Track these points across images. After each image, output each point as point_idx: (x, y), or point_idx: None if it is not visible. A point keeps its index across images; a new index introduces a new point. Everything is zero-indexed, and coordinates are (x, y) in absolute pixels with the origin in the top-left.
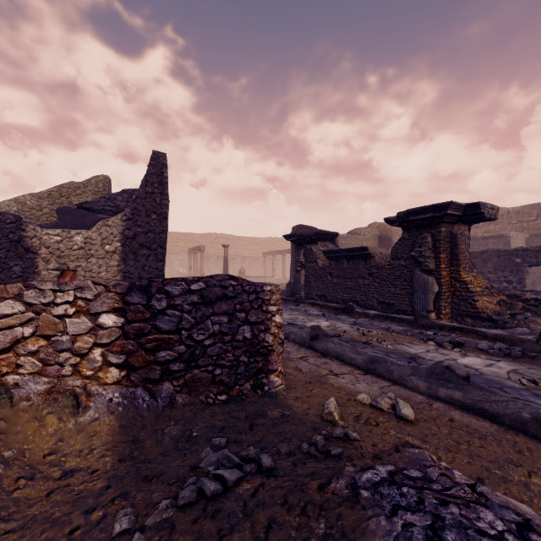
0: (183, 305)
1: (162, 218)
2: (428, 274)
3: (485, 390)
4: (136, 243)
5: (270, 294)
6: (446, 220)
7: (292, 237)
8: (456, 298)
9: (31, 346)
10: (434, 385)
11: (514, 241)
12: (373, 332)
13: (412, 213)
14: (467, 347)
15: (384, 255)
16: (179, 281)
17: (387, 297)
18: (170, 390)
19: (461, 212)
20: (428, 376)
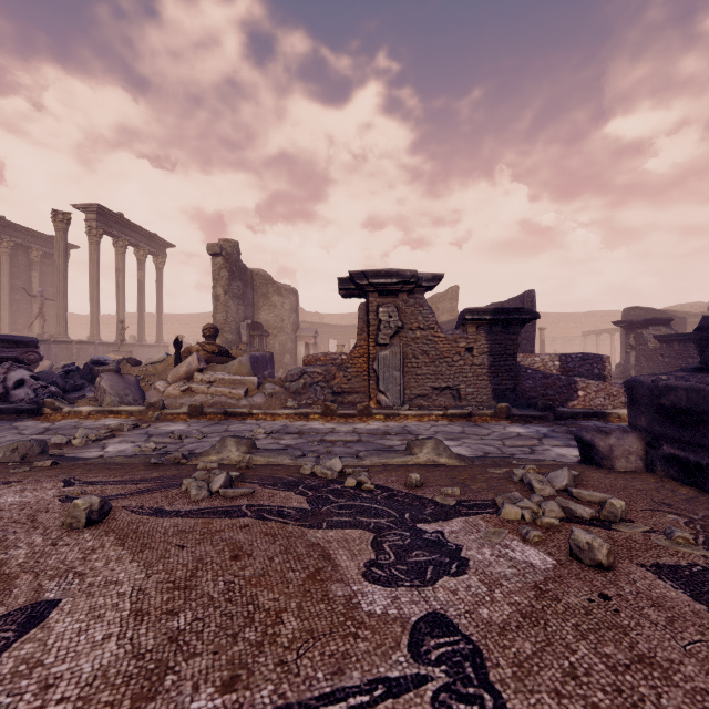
0: (576, 361)
1: (533, 324)
2: None
3: None
4: (520, 338)
5: (606, 359)
6: None
7: (620, 323)
8: None
9: (541, 368)
10: None
11: None
12: None
13: None
14: None
15: None
16: (574, 354)
17: None
18: None
19: None
20: None
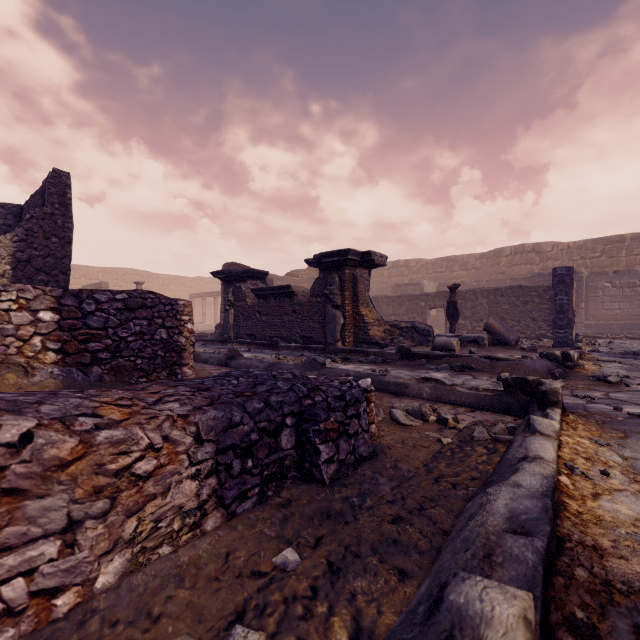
0: (110, 310)
1: (65, 242)
2: (337, 309)
3: (330, 368)
4: (31, 267)
5: (184, 307)
6: (349, 263)
7: (220, 274)
8: (357, 329)
9: None
10: (304, 371)
11: (427, 288)
12: (288, 358)
13: (324, 256)
14: (353, 361)
15: (306, 294)
16: (106, 292)
17: (307, 332)
18: (99, 372)
19: (360, 258)
20: (303, 367)
